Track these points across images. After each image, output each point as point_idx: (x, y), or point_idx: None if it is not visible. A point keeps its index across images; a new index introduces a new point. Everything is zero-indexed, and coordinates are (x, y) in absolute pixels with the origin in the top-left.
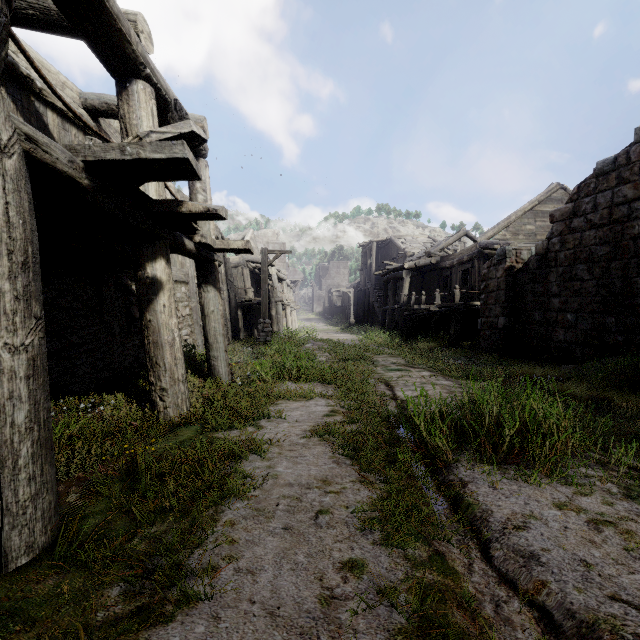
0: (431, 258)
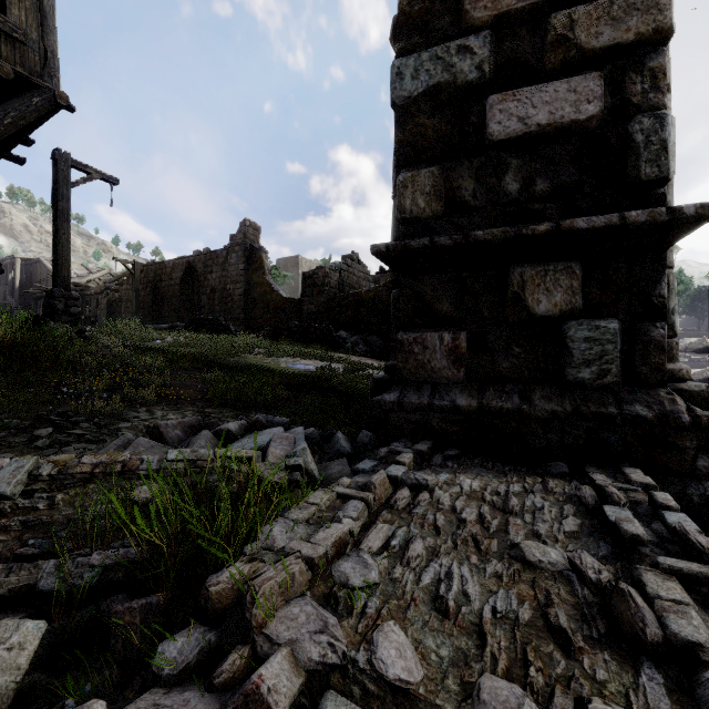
0: (77, 287)
